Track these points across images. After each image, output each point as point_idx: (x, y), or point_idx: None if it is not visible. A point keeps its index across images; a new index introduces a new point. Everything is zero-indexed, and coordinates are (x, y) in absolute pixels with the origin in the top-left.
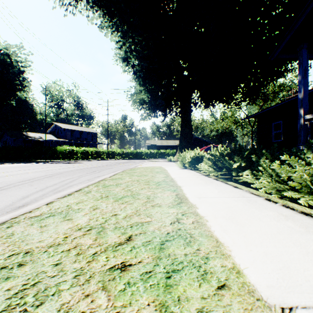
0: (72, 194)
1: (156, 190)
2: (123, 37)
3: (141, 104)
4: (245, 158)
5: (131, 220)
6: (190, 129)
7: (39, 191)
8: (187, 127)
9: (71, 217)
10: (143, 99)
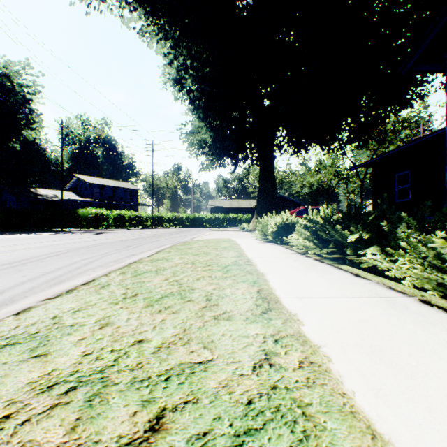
0: (75, 290)
1: (222, 281)
2: (175, 48)
3: (201, 147)
4: (370, 226)
5: (169, 359)
6: (273, 184)
7: (27, 282)
8: (268, 180)
9: (48, 348)
10: (203, 139)
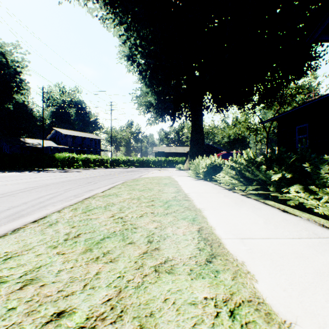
0: (21, 229)
1: (164, 217)
2: (127, 30)
3: (148, 107)
4: (292, 167)
5: None
6: (202, 135)
7: None
8: (198, 132)
9: None
10: (149, 101)
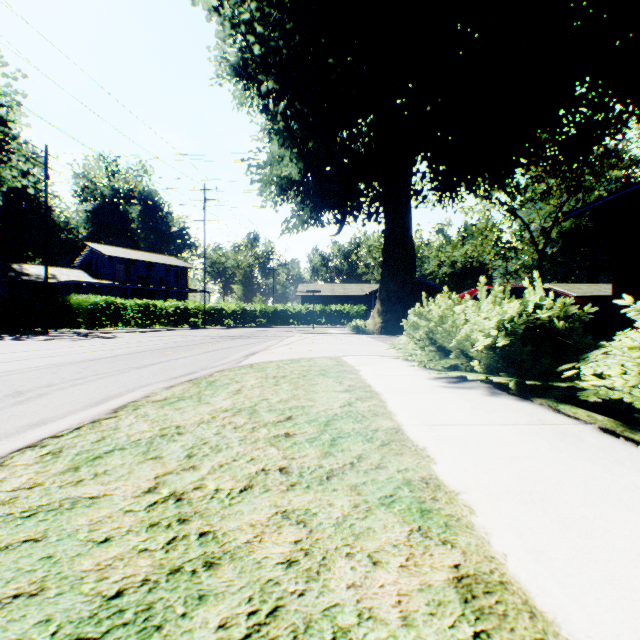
0: None
1: None
2: None
3: (283, 189)
4: None
5: None
6: (411, 250)
7: None
8: (402, 243)
9: None
10: (287, 175)
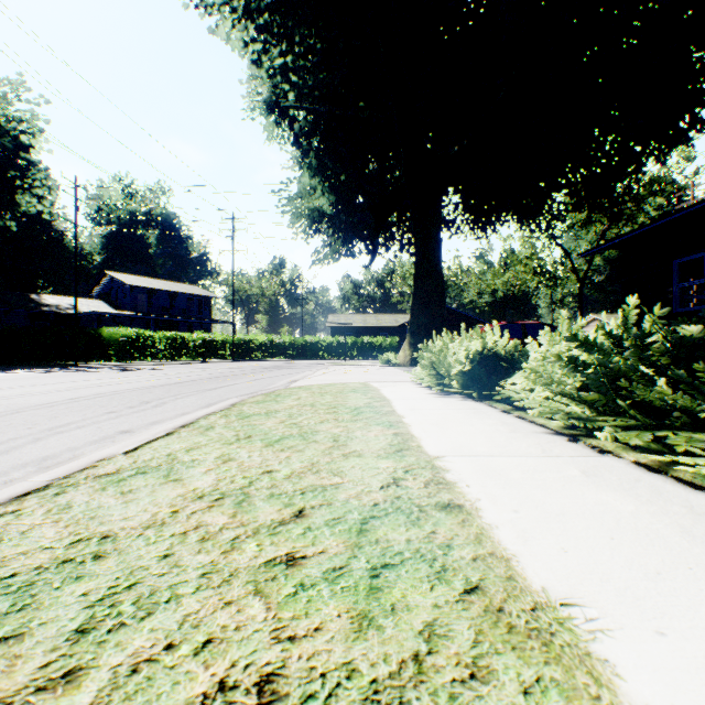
0: None
1: None
2: (263, 30)
3: (314, 221)
4: None
5: None
6: (440, 284)
7: None
8: (431, 277)
9: None
10: (318, 208)
